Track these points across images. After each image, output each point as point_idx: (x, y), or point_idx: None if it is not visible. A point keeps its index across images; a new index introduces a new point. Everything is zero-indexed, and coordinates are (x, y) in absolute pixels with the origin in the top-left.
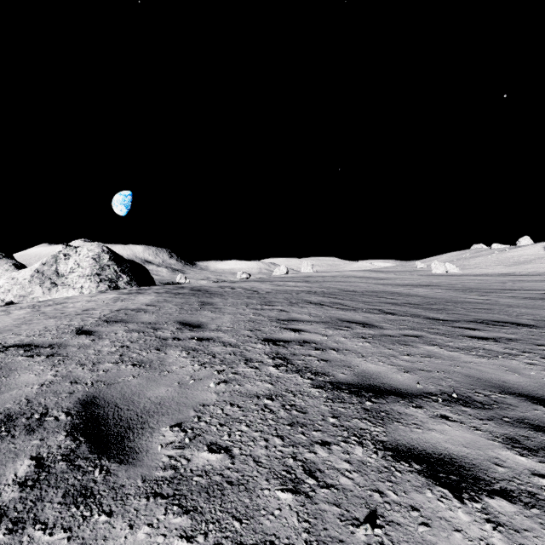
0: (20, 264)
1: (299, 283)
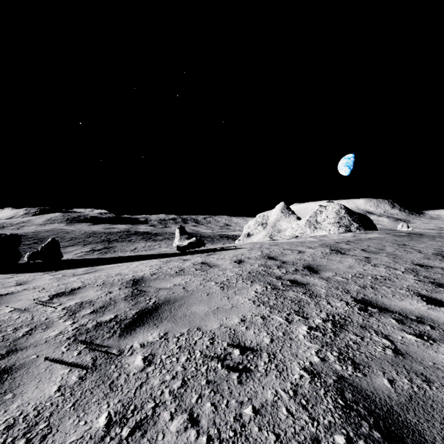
0: (298, 217)
1: None
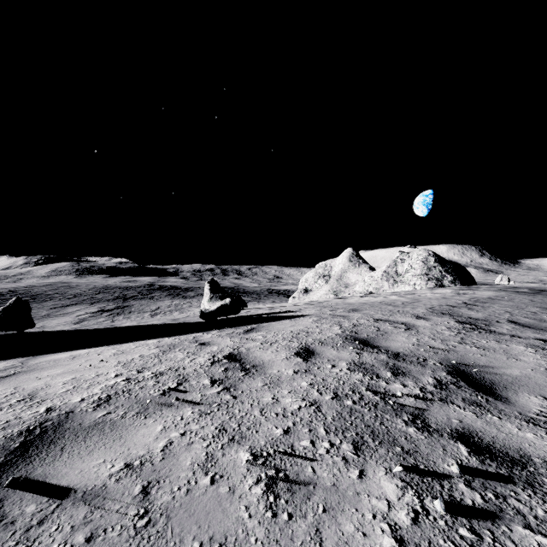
0: (371, 267)
1: None
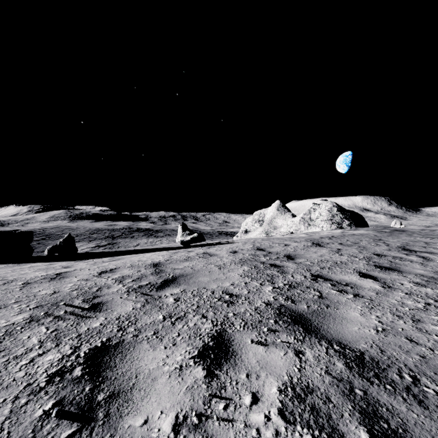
0: (293, 214)
1: None
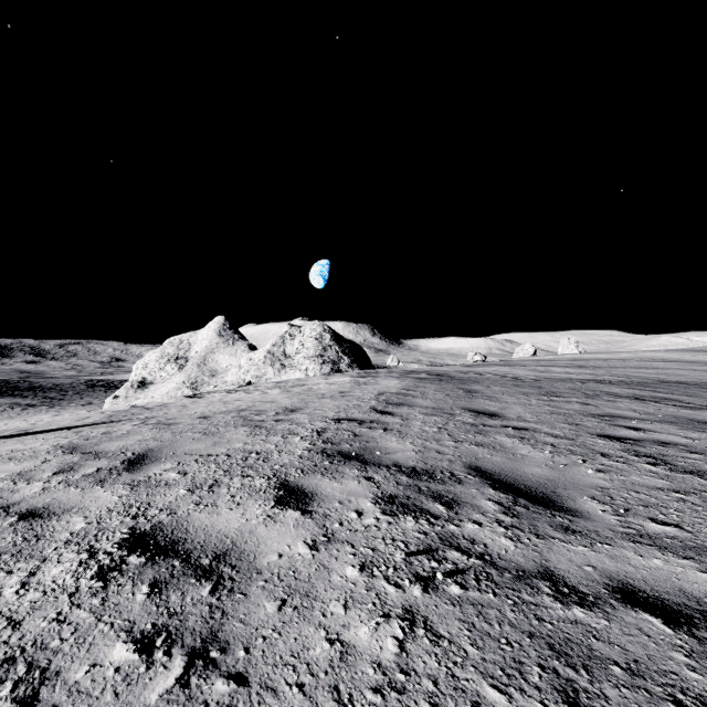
0: (252, 345)
1: (570, 369)
